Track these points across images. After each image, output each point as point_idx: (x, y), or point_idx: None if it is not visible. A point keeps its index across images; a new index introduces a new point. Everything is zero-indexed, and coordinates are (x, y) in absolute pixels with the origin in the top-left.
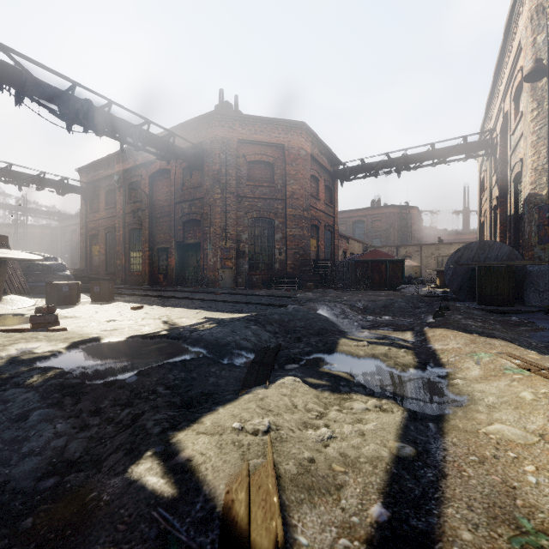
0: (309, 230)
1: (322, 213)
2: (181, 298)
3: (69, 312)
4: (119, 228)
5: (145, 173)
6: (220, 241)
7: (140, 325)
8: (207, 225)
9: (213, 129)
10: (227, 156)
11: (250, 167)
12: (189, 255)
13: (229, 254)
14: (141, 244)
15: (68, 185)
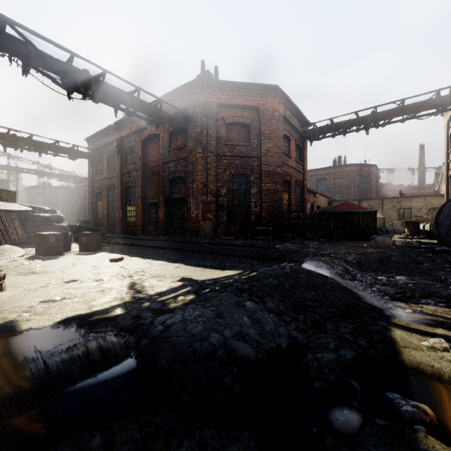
0: (282, 185)
1: (293, 169)
2: (164, 248)
3: (45, 265)
4: (118, 186)
5: (138, 139)
6: (202, 195)
7: (98, 290)
8: (190, 181)
9: (195, 95)
10: (208, 119)
11: (229, 129)
12: (175, 208)
13: (209, 207)
14: (135, 200)
15: (77, 152)
